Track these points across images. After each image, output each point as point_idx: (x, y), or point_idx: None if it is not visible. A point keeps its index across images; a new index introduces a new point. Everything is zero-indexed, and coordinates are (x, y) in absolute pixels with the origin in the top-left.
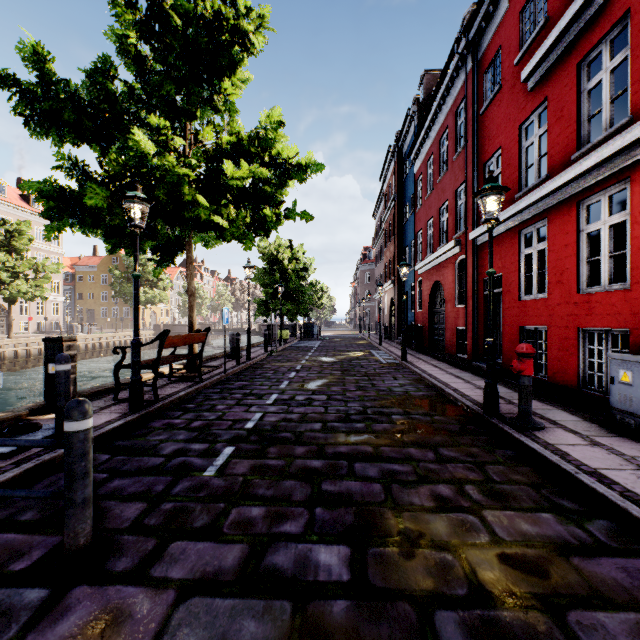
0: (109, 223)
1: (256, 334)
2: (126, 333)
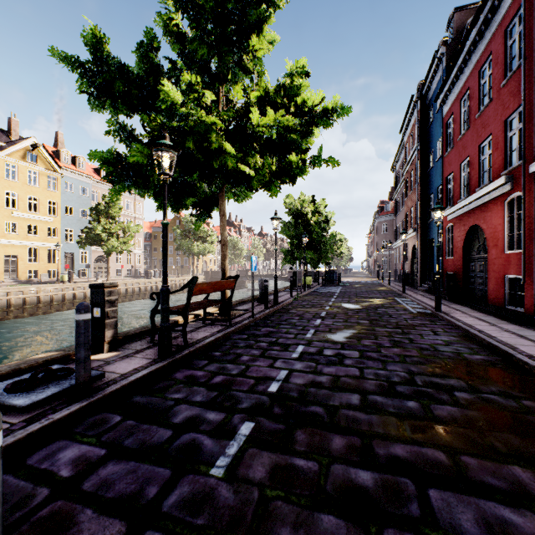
0: (157, 184)
1: (283, 279)
2: (184, 277)
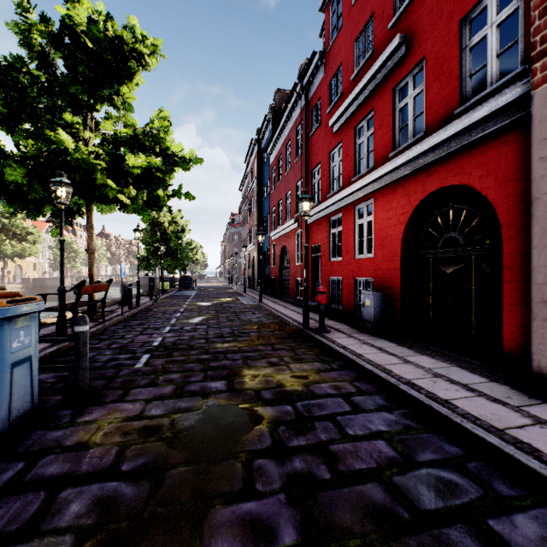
0: (12, 190)
1: (134, 286)
2: None
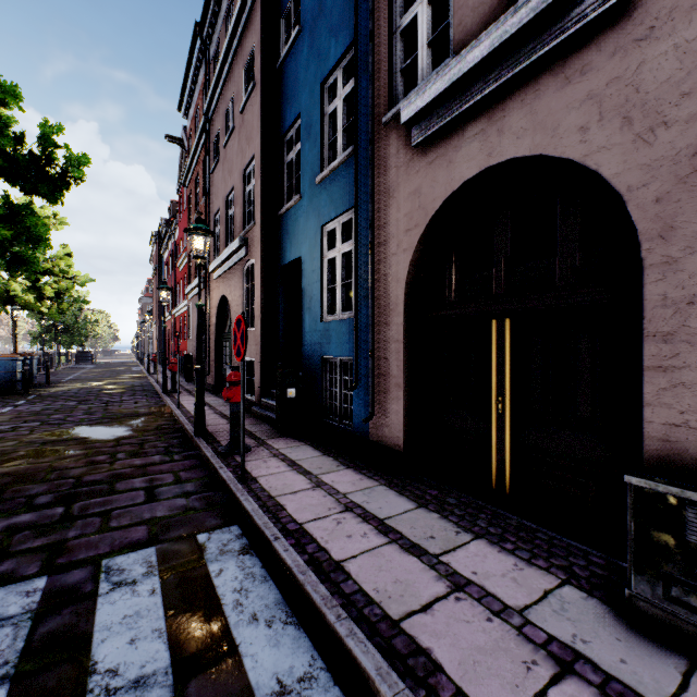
0: None
1: None
2: None
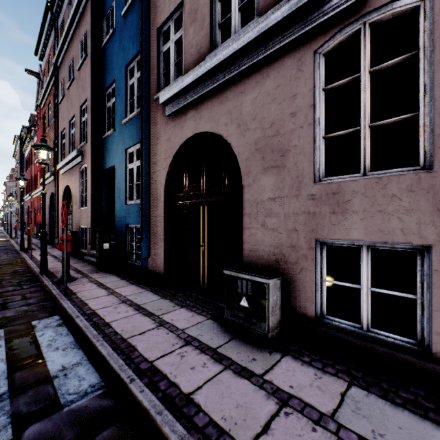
0: None
1: None
2: None
